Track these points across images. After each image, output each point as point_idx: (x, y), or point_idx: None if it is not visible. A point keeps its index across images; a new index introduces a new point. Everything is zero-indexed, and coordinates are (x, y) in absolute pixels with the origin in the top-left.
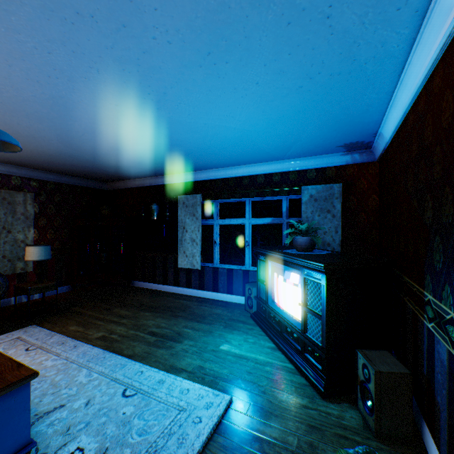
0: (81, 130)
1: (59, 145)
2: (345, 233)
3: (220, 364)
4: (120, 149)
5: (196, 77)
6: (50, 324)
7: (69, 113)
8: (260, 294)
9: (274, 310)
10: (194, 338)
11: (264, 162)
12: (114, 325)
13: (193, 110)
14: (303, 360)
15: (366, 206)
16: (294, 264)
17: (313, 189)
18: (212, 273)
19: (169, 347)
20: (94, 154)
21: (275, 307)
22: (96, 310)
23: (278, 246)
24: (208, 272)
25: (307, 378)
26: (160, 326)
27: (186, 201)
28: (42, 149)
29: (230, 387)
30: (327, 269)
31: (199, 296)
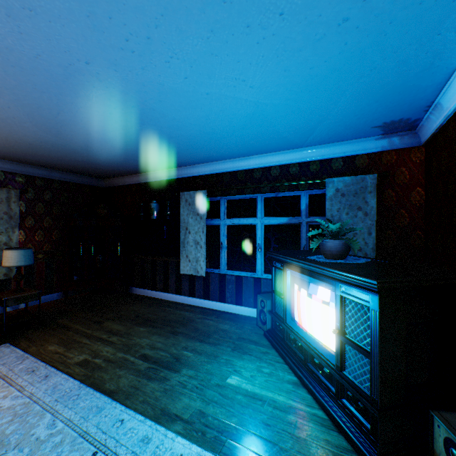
0: (53, 106)
1: (34, 129)
2: (381, 234)
3: (226, 408)
4: (108, 134)
5: (191, 3)
6: (27, 342)
7: (30, 79)
8: (276, 308)
9: (294, 331)
10: (194, 365)
11: (279, 150)
12: (101, 345)
13: (190, 69)
14: (340, 408)
15: (408, 202)
16: (325, 277)
17: (339, 182)
18: (218, 280)
19: (163, 380)
20: (80, 143)
21: (296, 328)
22: (85, 323)
23: (297, 251)
24: (213, 279)
25: (348, 438)
26: (155, 347)
27: (189, 199)
28: (18, 135)
29: (240, 451)
30: (381, 289)
31: (204, 306)
